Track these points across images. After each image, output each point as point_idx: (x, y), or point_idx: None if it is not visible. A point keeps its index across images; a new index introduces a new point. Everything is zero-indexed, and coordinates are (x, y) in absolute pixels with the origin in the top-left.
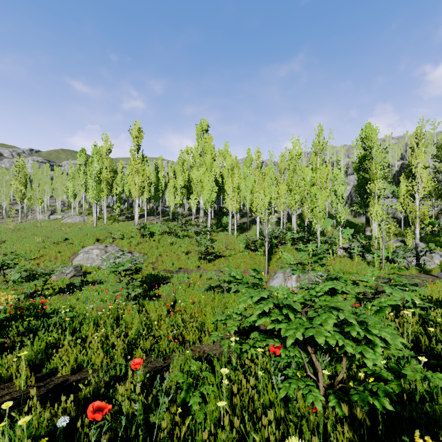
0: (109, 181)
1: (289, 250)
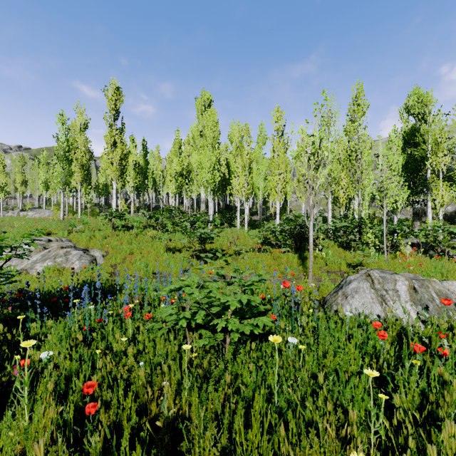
0: (84, 165)
1: (329, 246)
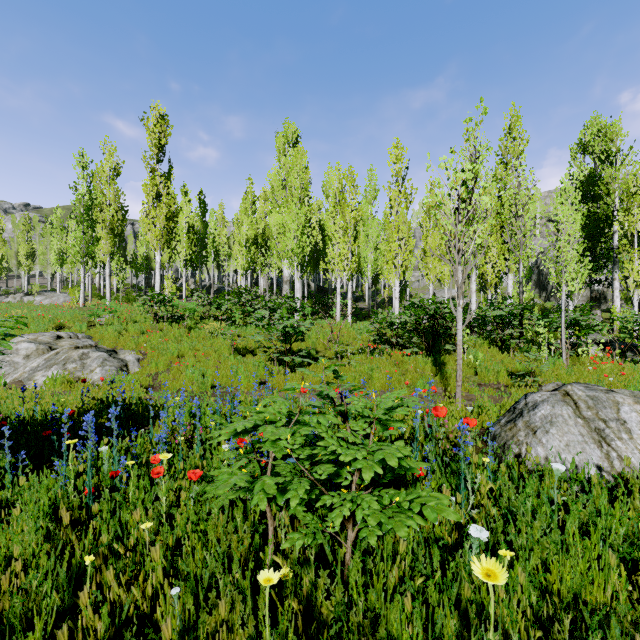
0: (114, 228)
1: (475, 346)
